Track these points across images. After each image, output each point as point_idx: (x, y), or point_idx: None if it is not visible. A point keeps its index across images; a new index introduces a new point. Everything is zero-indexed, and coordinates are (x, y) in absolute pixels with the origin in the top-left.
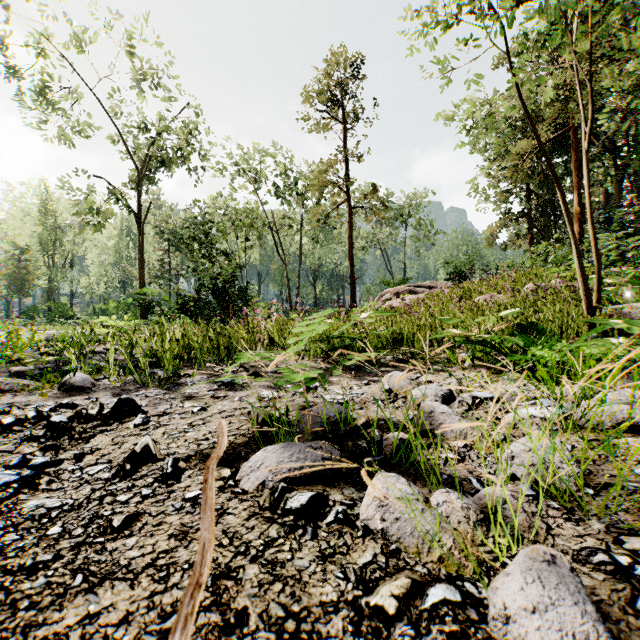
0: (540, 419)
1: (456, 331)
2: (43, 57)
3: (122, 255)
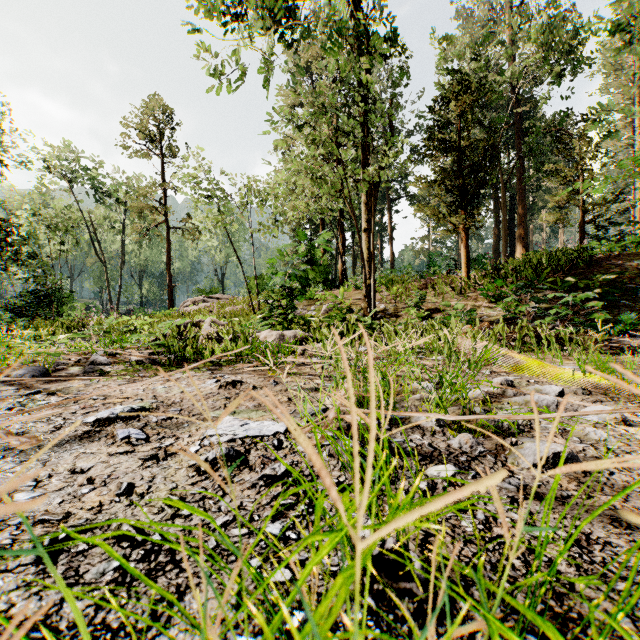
0: None
1: None
2: None
3: None
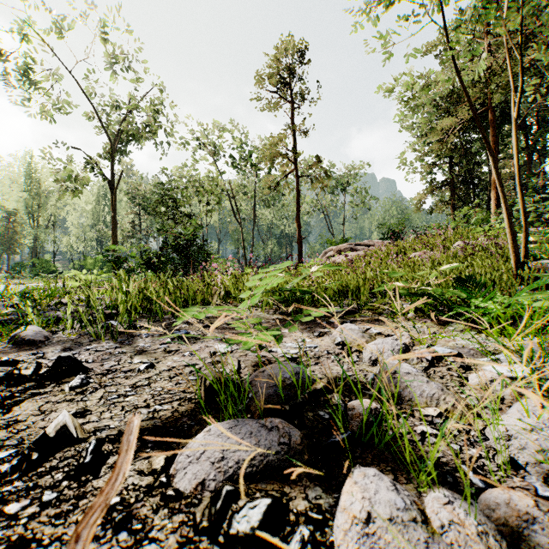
0: (510, 378)
1: (399, 284)
2: (27, 42)
3: (99, 218)
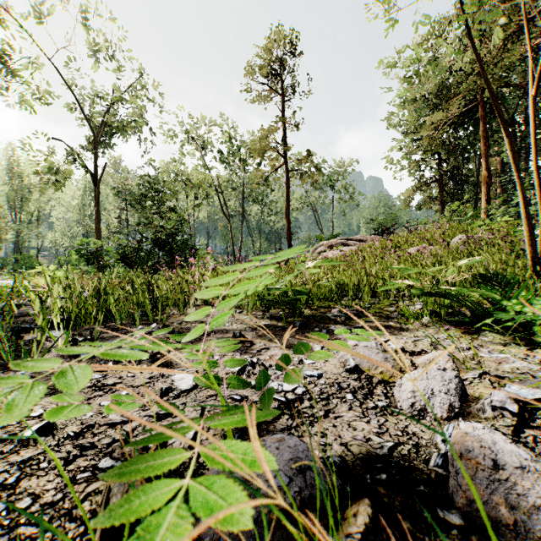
0: None
1: (408, 282)
2: (4, 27)
3: (85, 213)
